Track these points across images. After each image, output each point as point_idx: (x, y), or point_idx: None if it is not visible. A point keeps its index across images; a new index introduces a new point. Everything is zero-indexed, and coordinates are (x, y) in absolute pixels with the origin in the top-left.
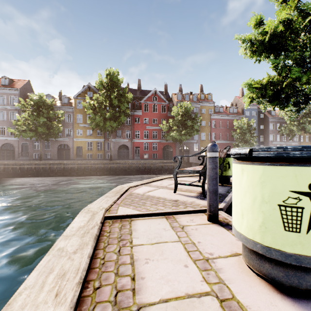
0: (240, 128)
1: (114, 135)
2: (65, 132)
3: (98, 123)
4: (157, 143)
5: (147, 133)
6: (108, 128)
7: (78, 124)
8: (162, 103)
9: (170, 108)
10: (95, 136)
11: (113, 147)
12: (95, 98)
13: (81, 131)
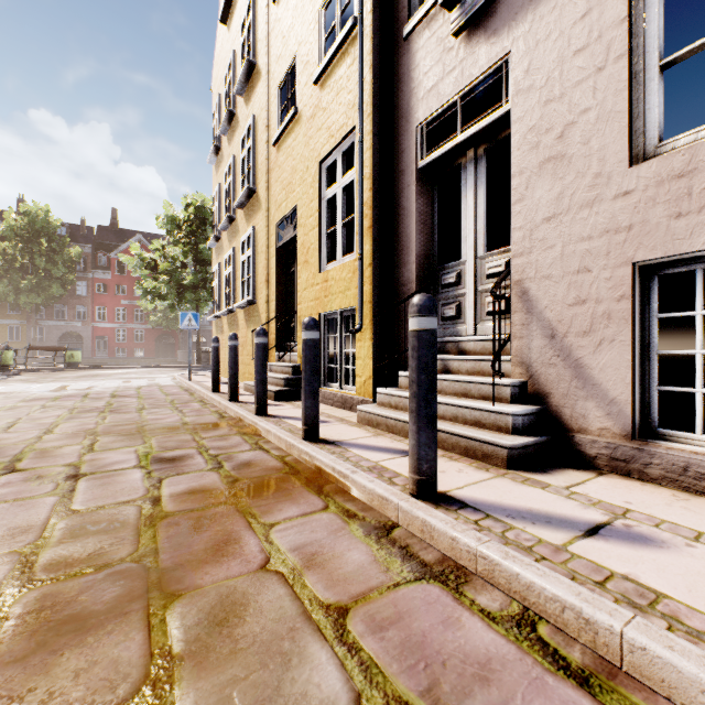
0: None
1: (51, 314)
2: None
3: (4, 296)
4: (144, 330)
5: (123, 312)
6: (25, 305)
7: None
8: None
9: None
10: (4, 314)
11: (47, 337)
12: None
13: None
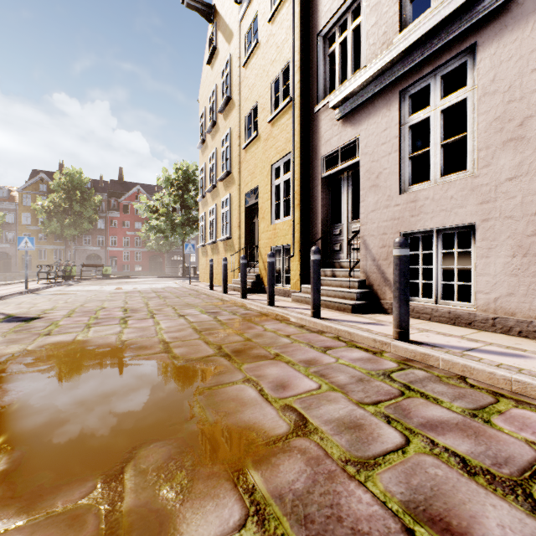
0: None
1: (81, 242)
2: (4, 236)
3: (55, 230)
4: (141, 252)
5: (128, 240)
6: (67, 236)
7: (25, 225)
8: None
9: None
10: (51, 242)
11: (79, 257)
12: (50, 200)
13: (30, 234)
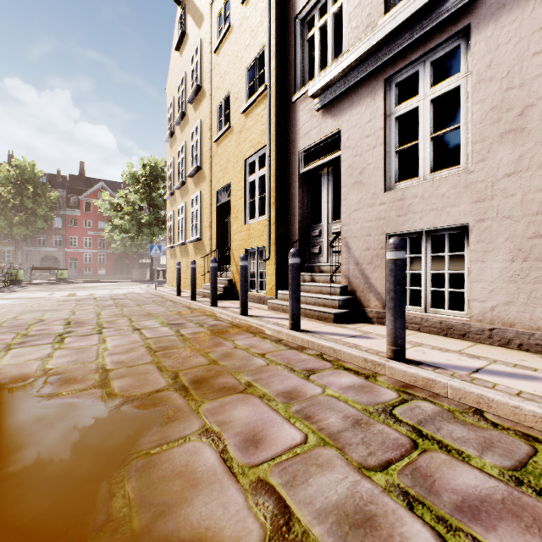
0: None
1: (34, 242)
2: None
3: (1, 229)
4: (105, 254)
5: (90, 240)
6: (17, 236)
7: None
8: None
9: None
10: None
11: (32, 259)
12: None
13: None
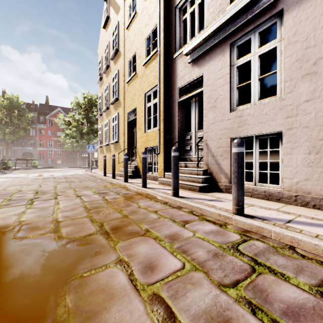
0: None
1: (18, 144)
2: None
3: None
4: (61, 151)
5: (52, 143)
6: (8, 140)
7: None
8: None
9: None
10: None
11: (17, 154)
12: None
13: None
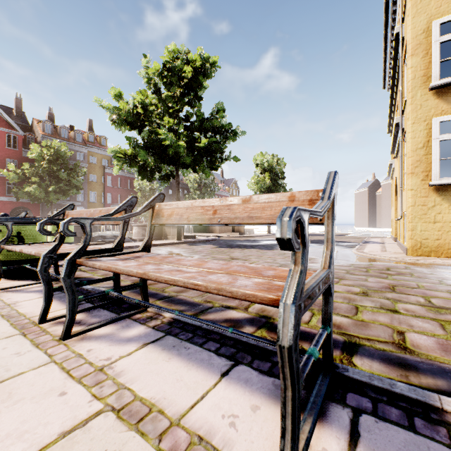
0: (143, 191)
1: None
2: None
3: None
4: None
5: None
6: None
7: None
8: (8, 130)
9: (28, 142)
10: None
11: None
12: None
13: None
